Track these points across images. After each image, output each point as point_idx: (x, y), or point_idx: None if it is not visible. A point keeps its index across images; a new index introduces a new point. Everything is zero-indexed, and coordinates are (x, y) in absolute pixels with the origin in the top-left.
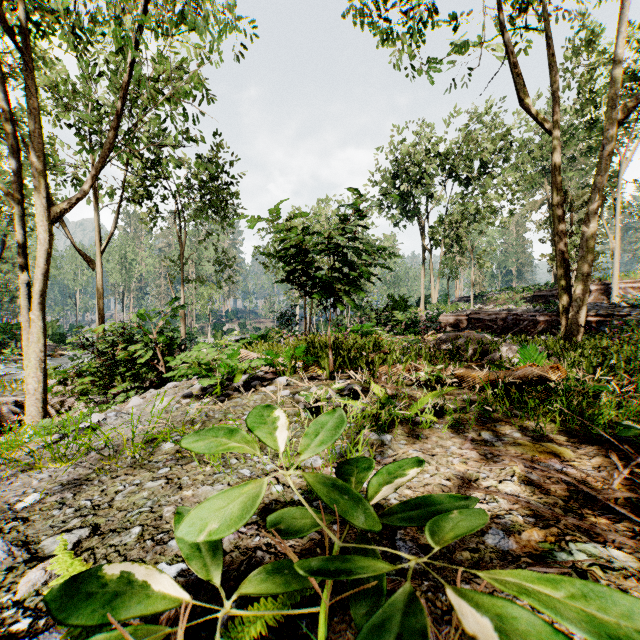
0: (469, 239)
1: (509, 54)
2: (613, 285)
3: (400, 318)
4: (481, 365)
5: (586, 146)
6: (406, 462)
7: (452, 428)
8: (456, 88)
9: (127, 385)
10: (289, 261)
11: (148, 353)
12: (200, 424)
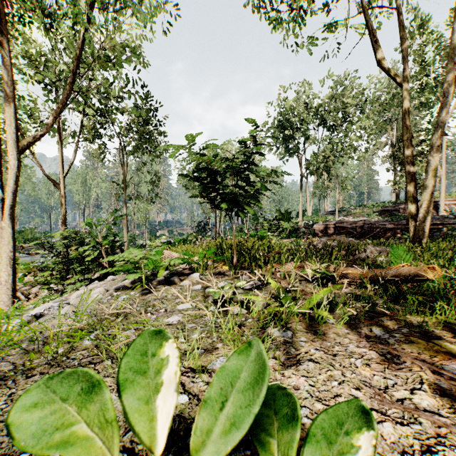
0: (333, 170)
1: (370, 26)
2: (440, 202)
3: (285, 226)
4: (352, 262)
5: (419, 102)
6: (340, 411)
7: (344, 323)
8: (328, 55)
9: (78, 277)
10: (201, 180)
11: (95, 253)
12: (122, 317)
